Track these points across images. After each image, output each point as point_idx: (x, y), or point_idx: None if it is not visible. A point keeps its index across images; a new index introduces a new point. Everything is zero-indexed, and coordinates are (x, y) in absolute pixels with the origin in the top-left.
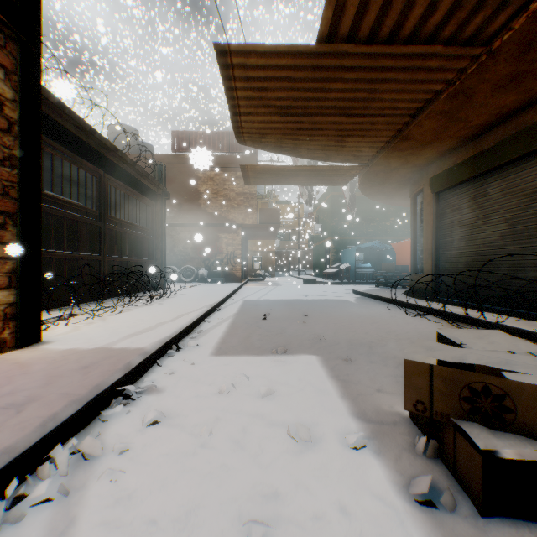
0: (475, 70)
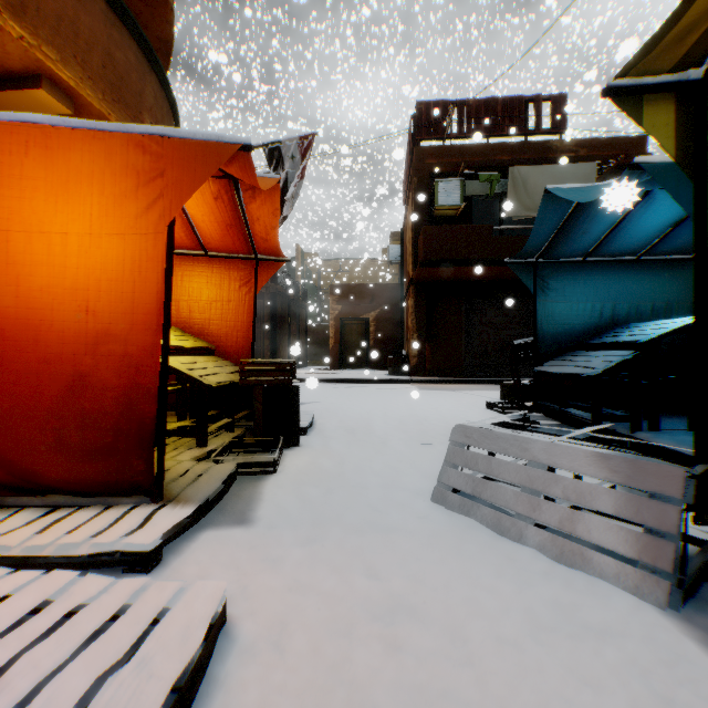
0: None
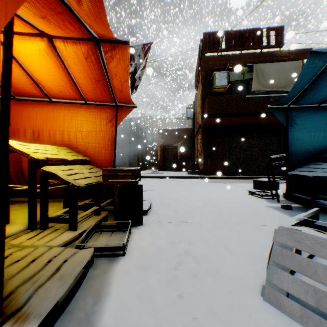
0: None
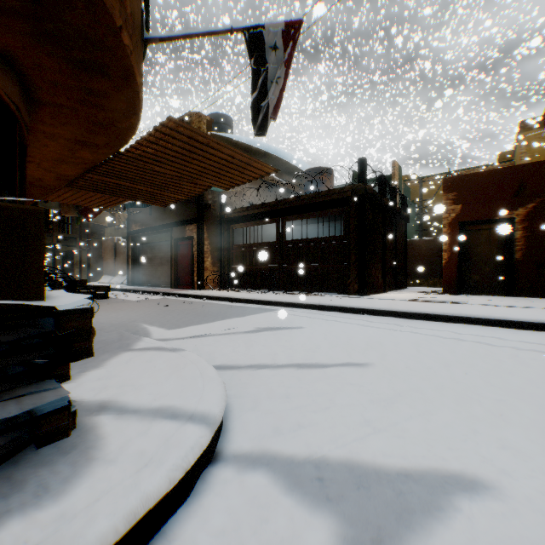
0: (66, 183)
